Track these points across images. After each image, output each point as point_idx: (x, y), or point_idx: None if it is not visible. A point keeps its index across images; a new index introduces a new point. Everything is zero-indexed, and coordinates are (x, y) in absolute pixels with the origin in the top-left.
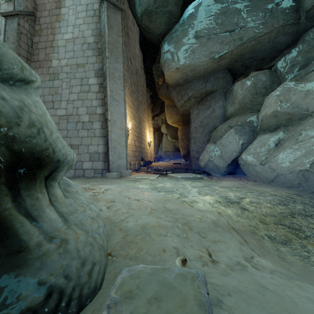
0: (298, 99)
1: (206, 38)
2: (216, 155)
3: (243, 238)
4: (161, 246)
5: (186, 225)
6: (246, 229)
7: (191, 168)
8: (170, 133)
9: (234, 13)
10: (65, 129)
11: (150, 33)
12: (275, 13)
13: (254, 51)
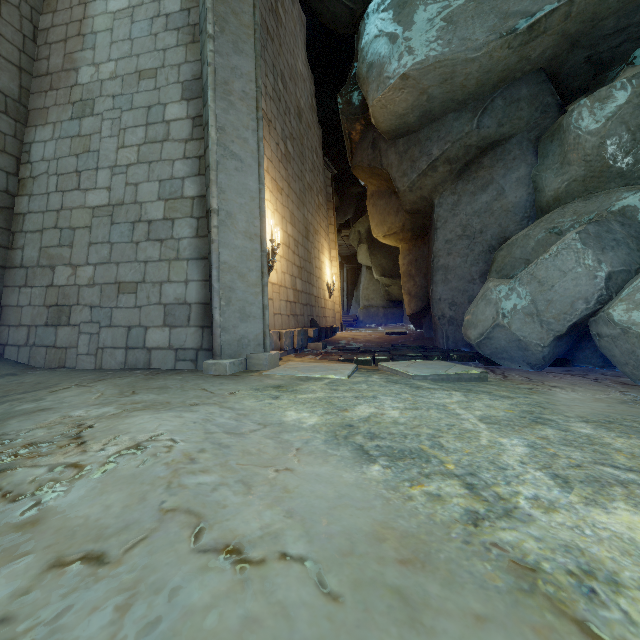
0: None
1: None
2: (518, 311)
3: None
4: None
5: None
6: None
7: (434, 346)
8: (379, 264)
9: None
10: (105, 241)
11: None
12: None
13: (637, 4)
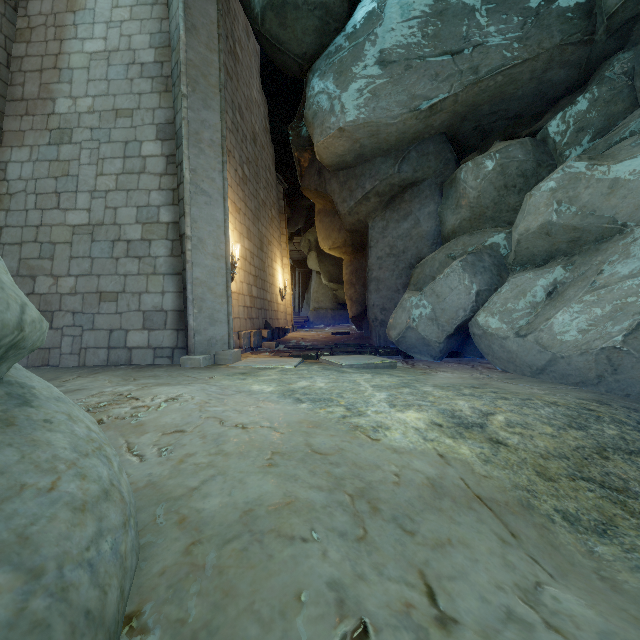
0: (595, 198)
1: (403, 65)
2: (423, 317)
3: (506, 526)
4: (293, 581)
5: (364, 499)
6: (510, 499)
7: (370, 344)
8: (327, 271)
9: (461, 14)
10: (86, 256)
11: (282, 53)
12: (545, 17)
13: (502, 98)
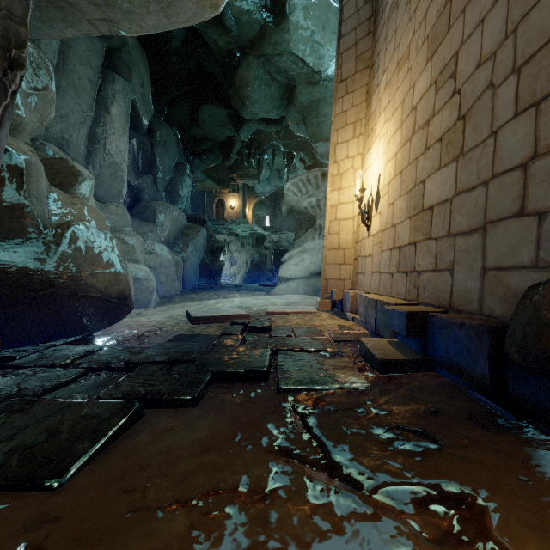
0: None
1: None
2: None
3: None
4: None
5: None
6: None
7: None
8: None
9: None
10: None
11: None
12: None
13: None
